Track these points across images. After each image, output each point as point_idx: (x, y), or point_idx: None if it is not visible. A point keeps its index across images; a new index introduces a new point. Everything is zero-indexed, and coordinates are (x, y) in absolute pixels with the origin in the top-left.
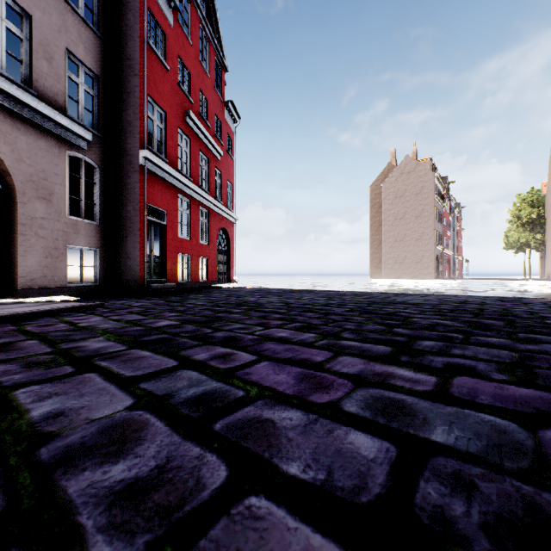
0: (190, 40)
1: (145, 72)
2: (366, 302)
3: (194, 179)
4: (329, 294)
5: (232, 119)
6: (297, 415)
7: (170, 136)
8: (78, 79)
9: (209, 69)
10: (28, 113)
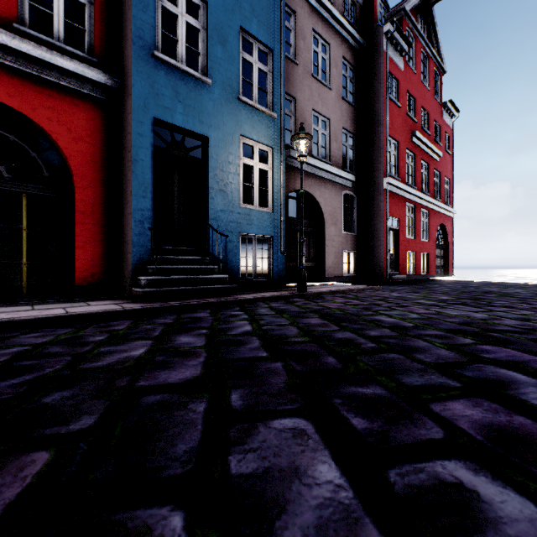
0: (414, 69)
1: (386, 120)
2: None
3: (417, 187)
4: None
5: (449, 116)
6: None
7: (400, 159)
8: (346, 143)
9: (429, 83)
10: (329, 176)
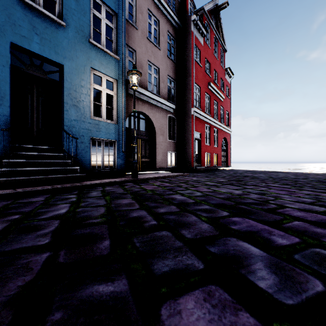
0: (209, 46)
1: (193, 73)
2: (323, 178)
3: (211, 115)
4: (297, 174)
5: (228, 76)
6: (287, 196)
7: (202, 97)
8: (170, 85)
9: (218, 55)
10: (159, 104)
